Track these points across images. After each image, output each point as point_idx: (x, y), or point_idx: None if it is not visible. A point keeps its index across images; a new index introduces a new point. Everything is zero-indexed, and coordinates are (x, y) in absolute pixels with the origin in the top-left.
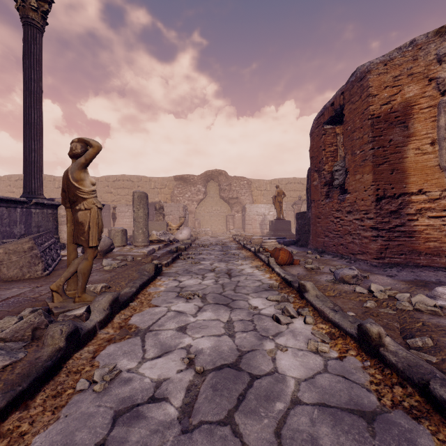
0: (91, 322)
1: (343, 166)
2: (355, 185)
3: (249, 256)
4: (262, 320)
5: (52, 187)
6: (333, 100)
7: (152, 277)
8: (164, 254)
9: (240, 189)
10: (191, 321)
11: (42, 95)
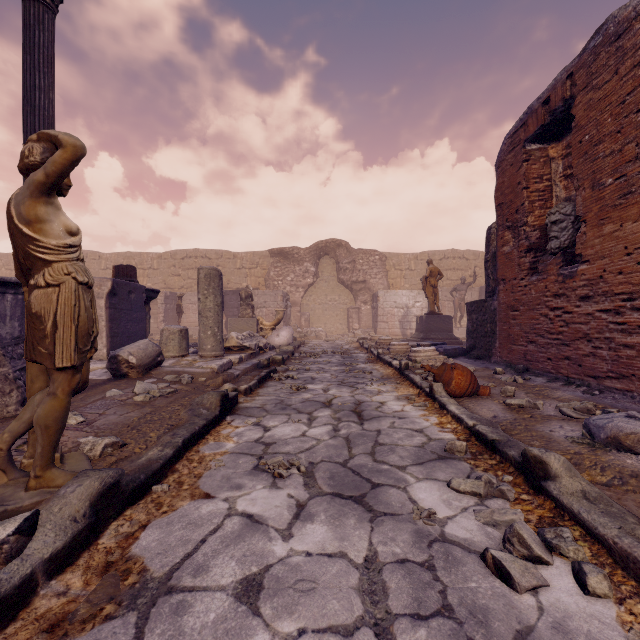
0: (22, 564)
1: (568, 213)
2: (600, 246)
3: (389, 375)
4: (458, 568)
5: (97, 269)
6: (548, 94)
7: (214, 420)
8: (247, 371)
9: (369, 268)
10: (277, 556)
11: (53, 113)
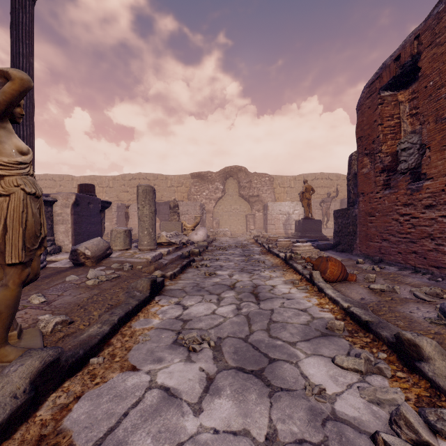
0: None
1: (414, 142)
2: (442, 166)
3: (277, 264)
4: None
5: (70, 187)
6: (399, 52)
7: (145, 300)
8: (173, 260)
9: (261, 186)
10: (188, 433)
11: (33, 73)
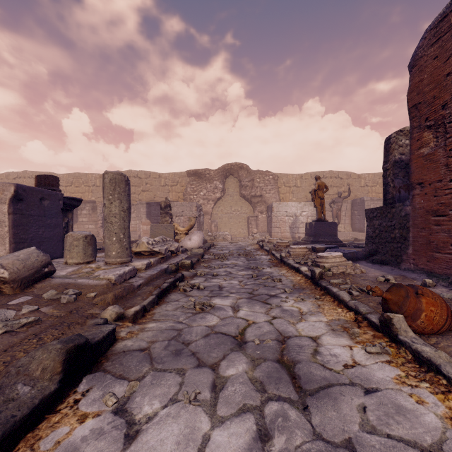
0: None
1: None
2: None
3: (301, 284)
4: None
5: None
6: None
7: (35, 410)
8: (152, 278)
9: (265, 185)
10: None
11: None
